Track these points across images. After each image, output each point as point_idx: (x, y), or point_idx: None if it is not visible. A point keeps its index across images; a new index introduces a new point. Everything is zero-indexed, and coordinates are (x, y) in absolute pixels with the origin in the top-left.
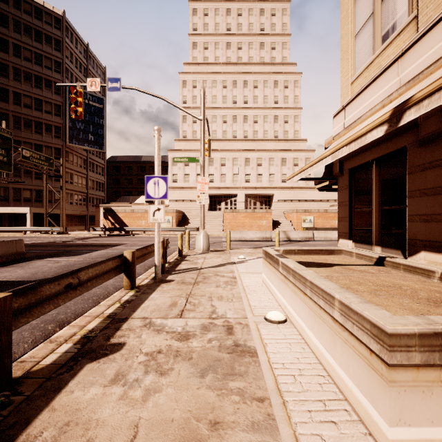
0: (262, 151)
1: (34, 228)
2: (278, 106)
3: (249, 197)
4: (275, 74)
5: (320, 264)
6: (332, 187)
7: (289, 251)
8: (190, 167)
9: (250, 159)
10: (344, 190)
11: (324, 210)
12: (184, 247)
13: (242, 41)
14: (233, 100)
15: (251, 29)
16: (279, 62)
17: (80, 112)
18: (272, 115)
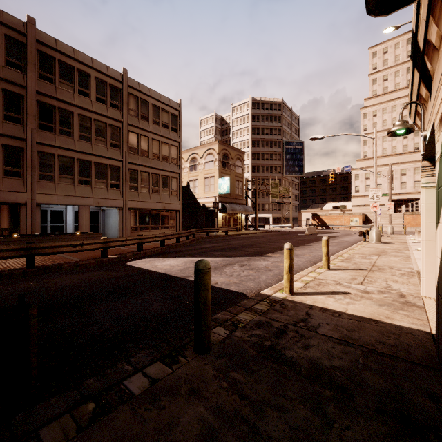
0: None
1: (278, 225)
2: None
3: None
4: None
5: None
6: None
7: None
8: (371, 180)
9: None
10: None
11: None
12: None
13: None
14: None
15: None
16: None
17: (333, 180)
18: None
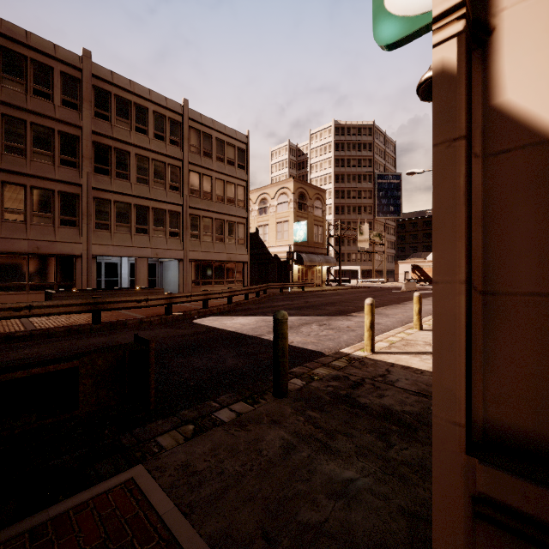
0: None
1: (367, 279)
2: None
3: None
4: None
5: None
6: None
7: None
8: None
9: None
10: None
11: None
12: None
13: None
14: None
15: None
16: None
17: None
18: None
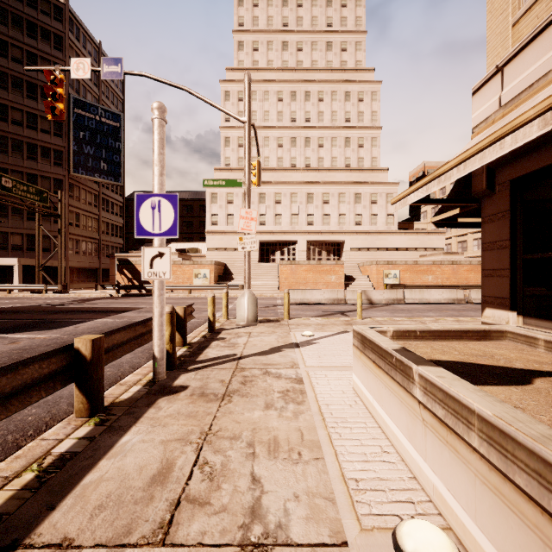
0: (329, 184)
1: (21, 286)
2: (350, 124)
3: (312, 245)
4: (346, 83)
5: (493, 370)
6: (458, 220)
7: (404, 334)
8: (235, 205)
9: (313, 194)
10: (497, 221)
11: (413, 262)
12: (222, 314)
13: (302, 39)
14: (291, 117)
15: (314, 24)
16: (351, 67)
17: (60, 109)
18: (342, 137)
